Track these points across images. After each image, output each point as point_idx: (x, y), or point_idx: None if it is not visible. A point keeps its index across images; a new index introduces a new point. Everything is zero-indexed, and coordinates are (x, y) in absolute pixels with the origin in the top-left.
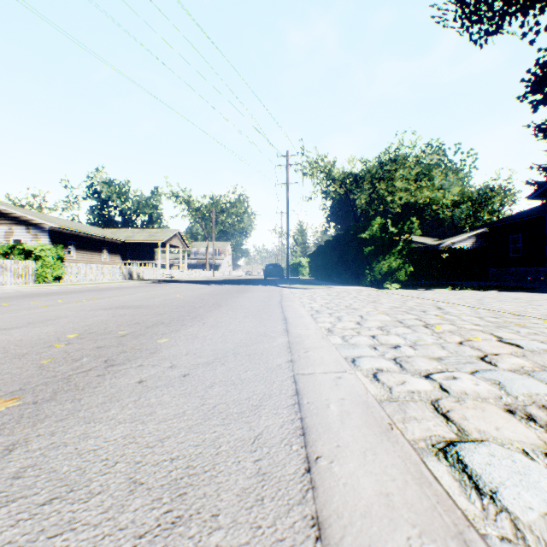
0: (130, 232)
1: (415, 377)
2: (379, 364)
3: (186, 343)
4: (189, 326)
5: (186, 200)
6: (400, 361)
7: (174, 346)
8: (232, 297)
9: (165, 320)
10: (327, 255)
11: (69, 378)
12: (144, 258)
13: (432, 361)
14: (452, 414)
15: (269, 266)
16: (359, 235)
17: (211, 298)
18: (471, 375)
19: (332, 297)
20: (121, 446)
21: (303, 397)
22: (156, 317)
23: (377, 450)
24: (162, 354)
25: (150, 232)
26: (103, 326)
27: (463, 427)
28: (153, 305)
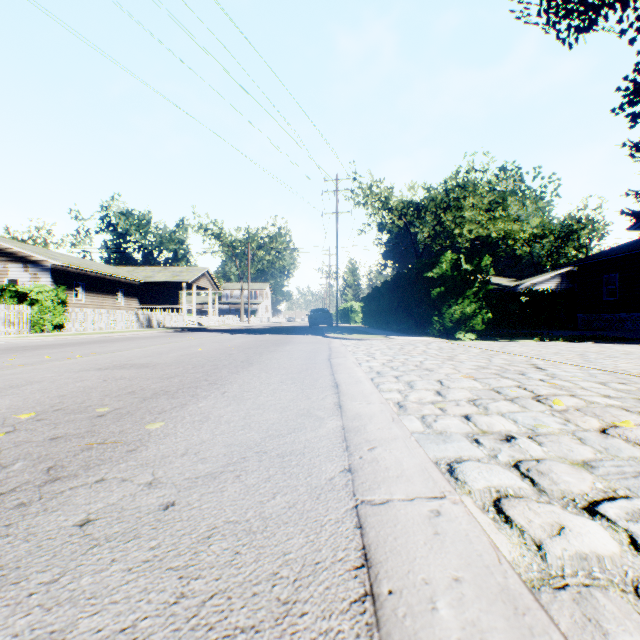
0: (149, 272)
1: (571, 512)
2: (495, 478)
3: (190, 429)
4: (201, 398)
5: (217, 233)
6: (527, 470)
7: (170, 436)
8: (267, 352)
9: (171, 388)
10: (385, 298)
11: None
12: (166, 302)
13: (581, 470)
14: None
15: (315, 311)
16: (425, 274)
17: (241, 353)
18: None
19: (395, 351)
20: None
21: (380, 572)
22: (162, 382)
23: None
24: (146, 453)
25: (174, 271)
26: (82, 398)
27: None
28: (164, 363)
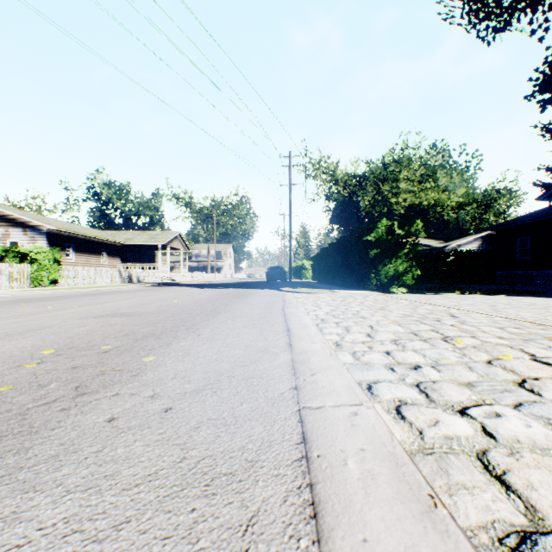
0: (130, 235)
1: (448, 413)
2: (400, 393)
3: (176, 361)
4: (182, 339)
5: (188, 202)
6: (425, 388)
7: (161, 366)
8: (232, 303)
9: (157, 331)
10: (331, 257)
11: (25, 413)
12: (144, 261)
13: (463, 388)
14: (511, 479)
15: (271, 269)
16: (364, 237)
17: (210, 304)
18: (516, 410)
19: (338, 302)
20: (59, 539)
21: (312, 446)
22: (148, 327)
23: (422, 551)
24: (145, 377)
25: (151, 234)
26: (87, 339)
27: (533, 504)
28: (147, 312)
